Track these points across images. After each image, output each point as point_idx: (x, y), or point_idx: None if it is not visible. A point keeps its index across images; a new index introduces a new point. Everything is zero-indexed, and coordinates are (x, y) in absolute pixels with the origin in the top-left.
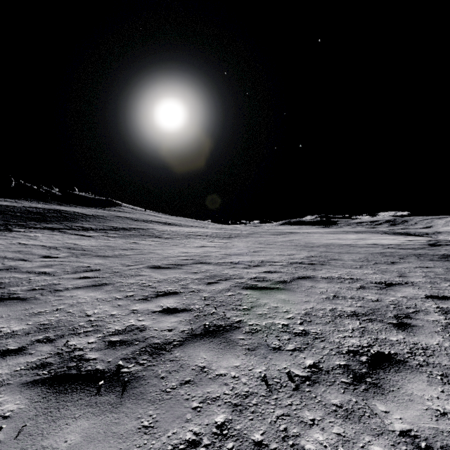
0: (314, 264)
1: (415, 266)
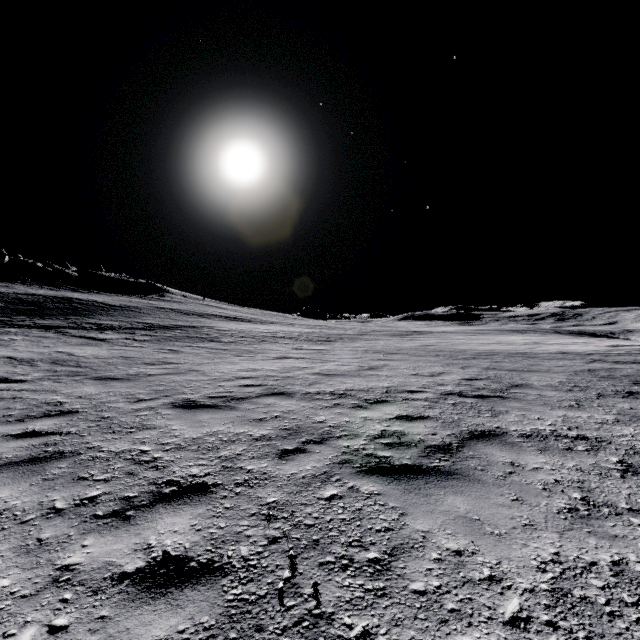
0: (487, 398)
1: None
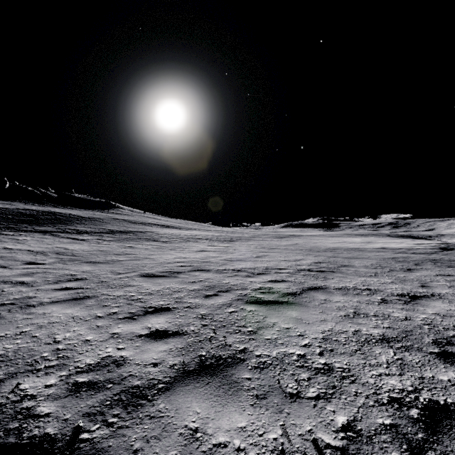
0: (324, 272)
1: (434, 273)
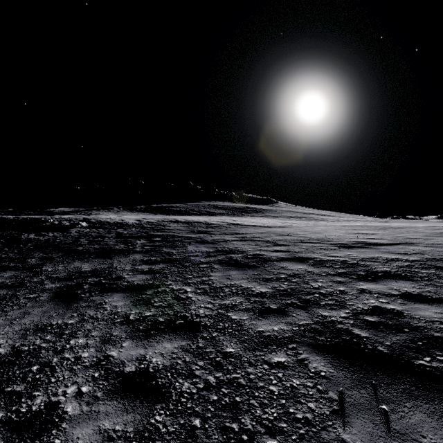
0: None
1: None
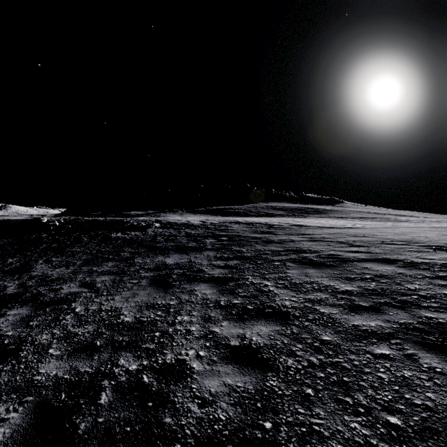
0: None
1: None
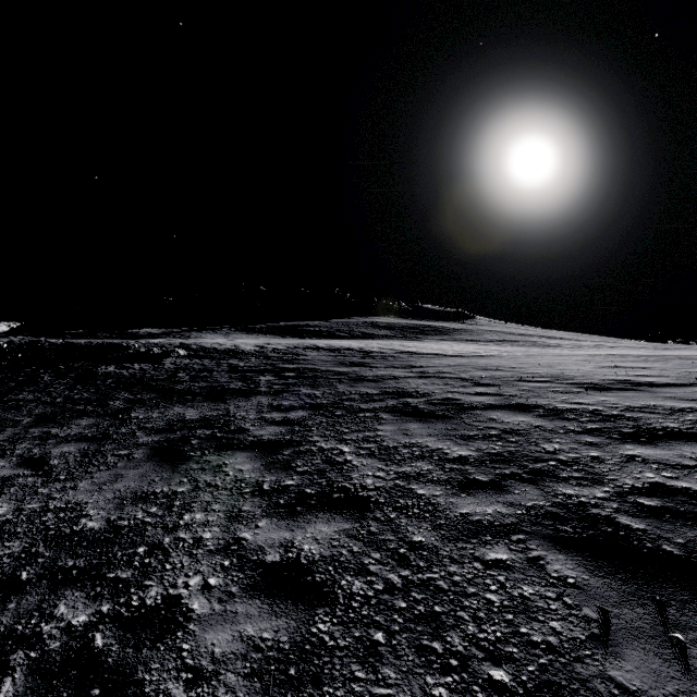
0: None
1: None
